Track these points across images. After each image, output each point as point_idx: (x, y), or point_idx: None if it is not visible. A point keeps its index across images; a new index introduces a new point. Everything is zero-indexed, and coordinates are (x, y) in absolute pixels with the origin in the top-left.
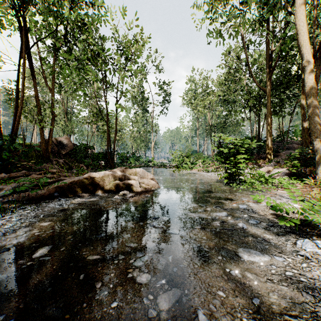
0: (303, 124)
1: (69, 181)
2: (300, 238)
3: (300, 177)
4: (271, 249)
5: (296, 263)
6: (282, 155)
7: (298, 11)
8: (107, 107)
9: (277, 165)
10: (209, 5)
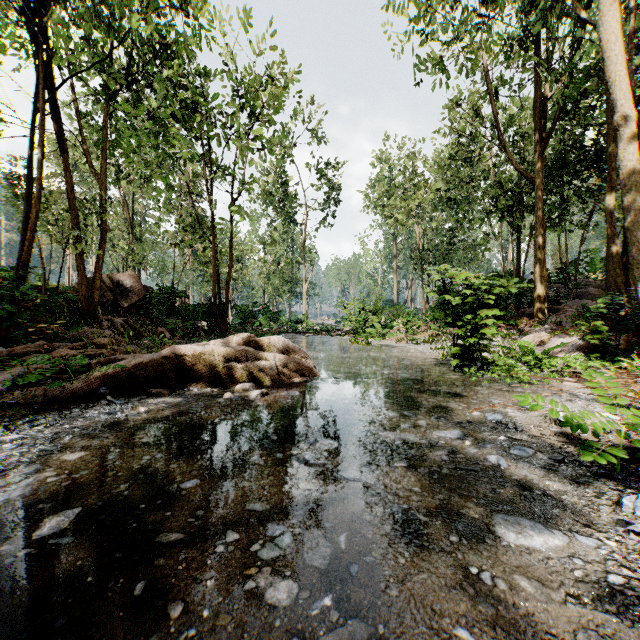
0: (611, 247)
1: (132, 364)
2: (627, 490)
3: (607, 355)
4: (566, 516)
5: (627, 551)
6: (566, 310)
7: (604, 13)
8: (212, 212)
9: (557, 329)
10: (419, 6)
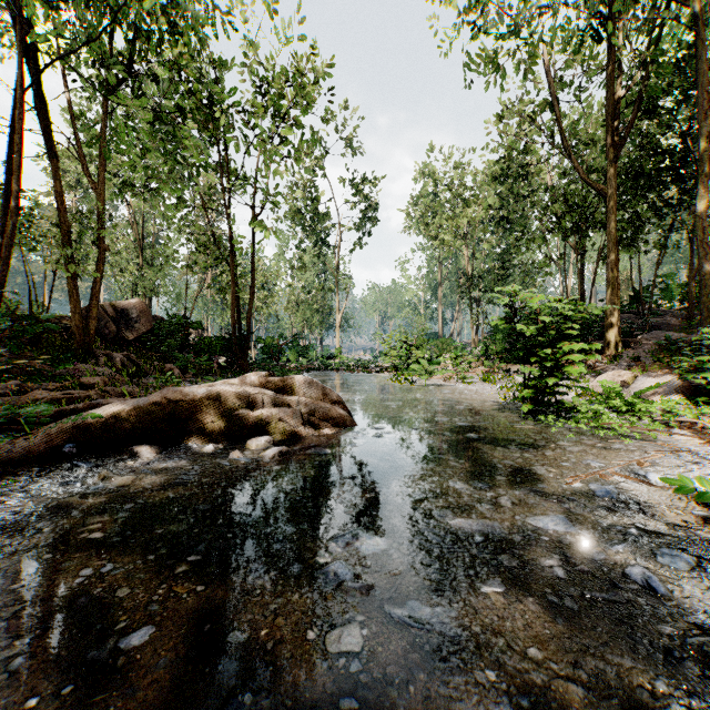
0: (703, 267)
1: (110, 412)
2: None
3: None
4: None
5: None
6: (643, 343)
7: None
8: (231, 229)
9: (636, 366)
10: None
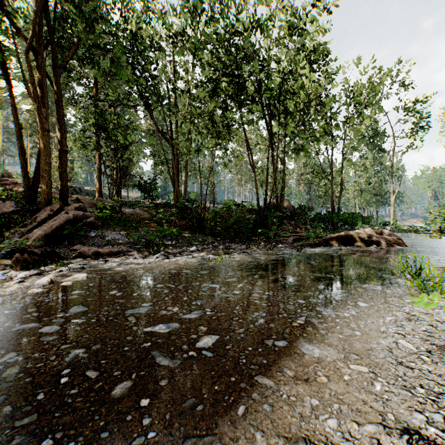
0: None
1: (331, 236)
2: None
3: None
4: None
5: None
6: None
7: None
8: (331, 164)
9: None
10: None
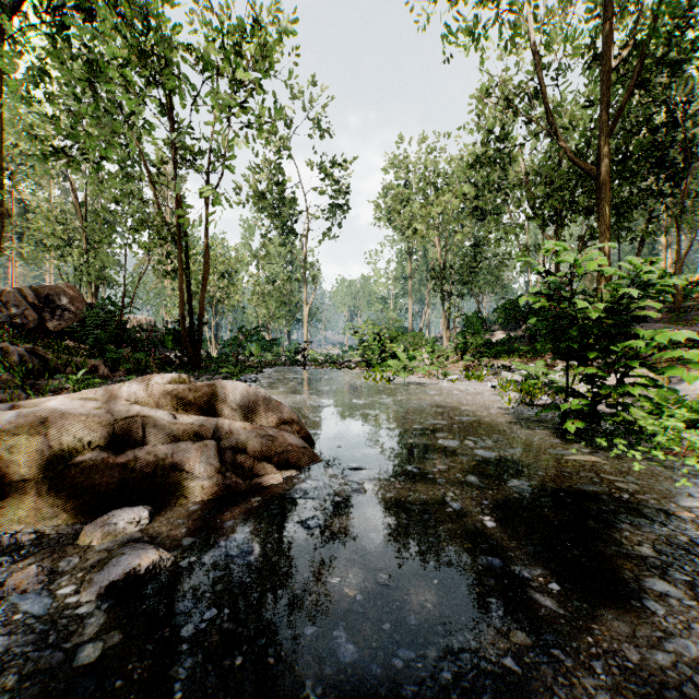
0: None
1: None
2: None
3: None
4: None
5: None
6: None
7: None
8: (177, 202)
9: None
10: None
